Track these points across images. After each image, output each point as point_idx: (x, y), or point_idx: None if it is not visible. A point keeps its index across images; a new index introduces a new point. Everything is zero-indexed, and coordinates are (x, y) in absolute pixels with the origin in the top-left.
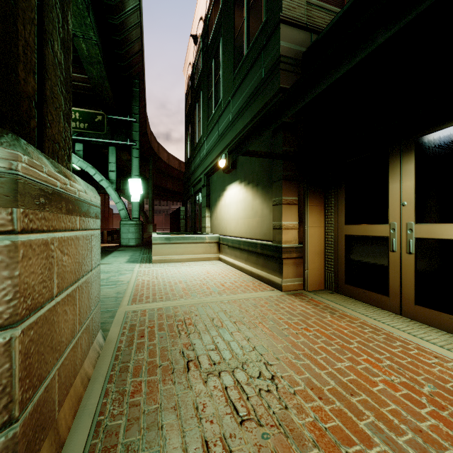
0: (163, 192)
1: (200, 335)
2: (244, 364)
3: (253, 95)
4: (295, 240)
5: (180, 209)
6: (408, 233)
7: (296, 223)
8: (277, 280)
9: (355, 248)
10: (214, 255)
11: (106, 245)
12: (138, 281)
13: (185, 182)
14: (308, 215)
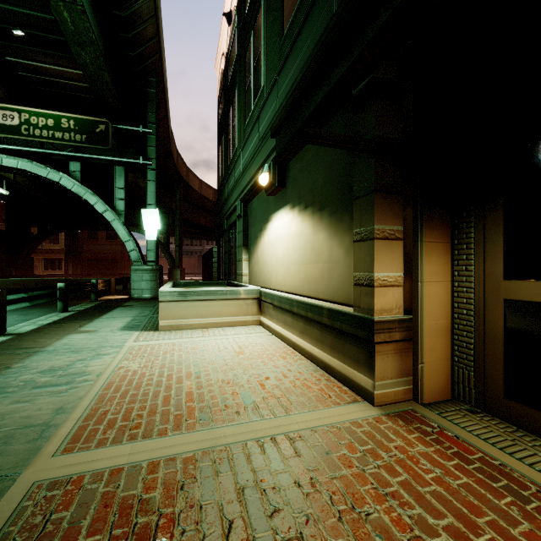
0: (194, 229)
1: None
2: None
3: (314, 52)
4: (398, 307)
5: (213, 249)
6: None
7: (400, 274)
8: (362, 381)
9: (534, 329)
10: (253, 318)
11: (111, 298)
12: (116, 373)
13: (217, 214)
14: (424, 260)
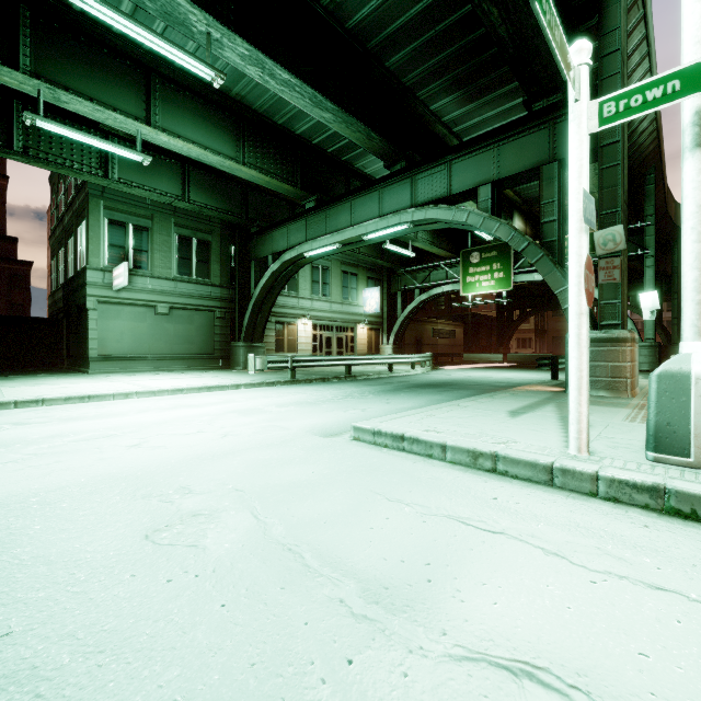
0: None
1: None
2: None
3: None
4: None
5: None
6: None
7: None
8: None
9: None
10: None
11: None
12: None
13: None
14: None
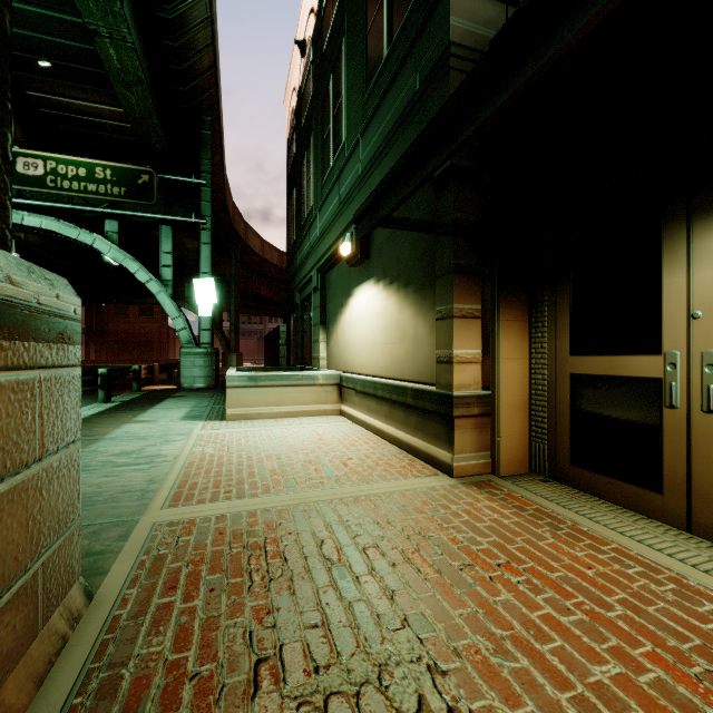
0: (254, 303)
1: (293, 585)
2: (383, 672)
3: (399, 124)
4: (477, 383)
5: (279, 328)
6: (704, 372)
7: (478, 352)
8: (443, 456)
9: (591, 400)
10: (333, 407)
11: (156, 388)
12: (193, 455)
13: (286, 285)
14: (501, 338)
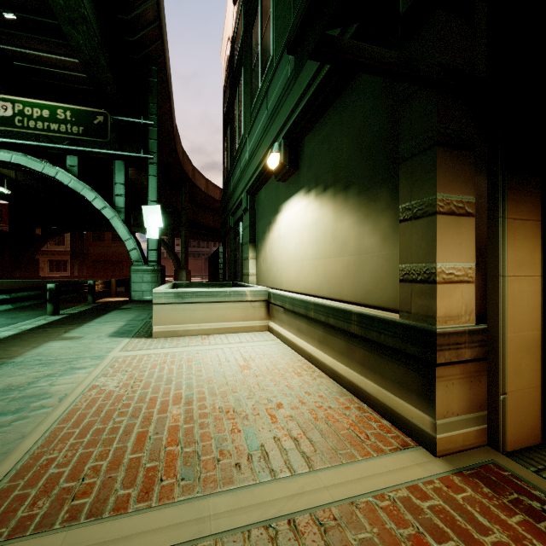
0: (201, 230)
1: None
2: None
3: None
4: (469, 312)
5: (219, 250)
6: None
7: (470, 266)
8: (414, 417)
9: None
10: (261, 323)
11: (110, 300)
12: (85, 395)
13: (222, 211)
14: (507, 244)
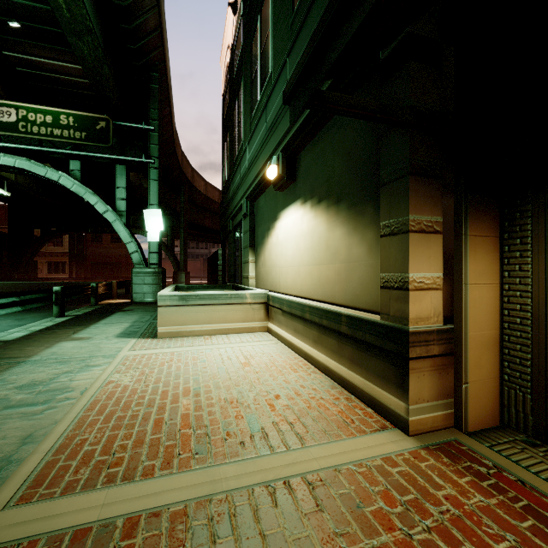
0: (200, 232)
1: None
2: None
3: None
4: (437, 314)
5: (218, 252)
6: None
7: (438, 275)
8: (392, 404)
9: None
10: (260, 324)
11: (112, 302)
12: (104, 389)
13: (222, 215)
14: (469, 257)
